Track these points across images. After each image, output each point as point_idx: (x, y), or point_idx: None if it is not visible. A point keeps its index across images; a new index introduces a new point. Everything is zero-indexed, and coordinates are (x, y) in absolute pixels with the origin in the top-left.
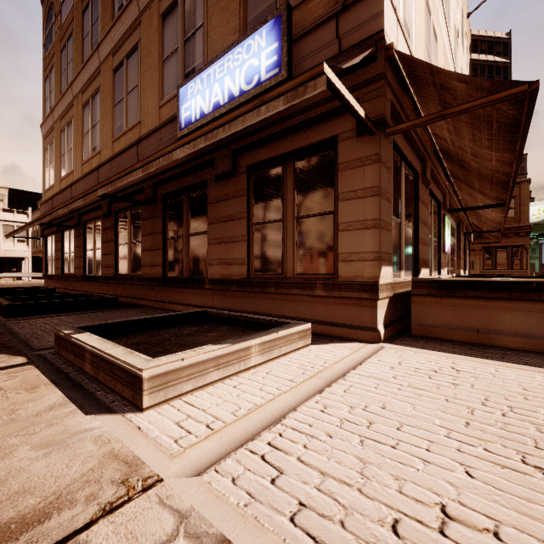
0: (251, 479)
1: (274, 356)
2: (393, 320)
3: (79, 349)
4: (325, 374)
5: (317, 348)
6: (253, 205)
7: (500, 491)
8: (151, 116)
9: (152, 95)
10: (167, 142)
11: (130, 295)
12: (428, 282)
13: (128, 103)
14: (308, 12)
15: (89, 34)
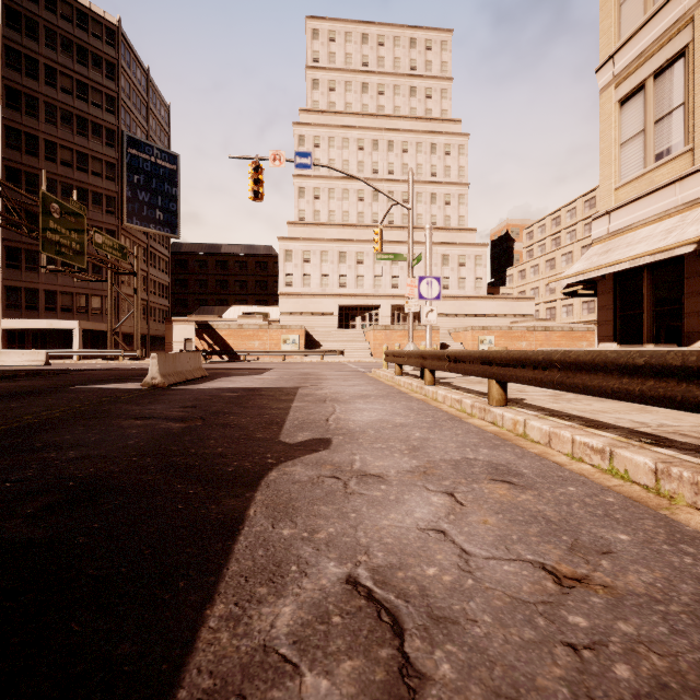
0: None
1: None
2: None
3: None
4: None
5: None
6: None
7: None
8: None
9: None
10: None
11: None
12: None
13: None
14: None
15: None
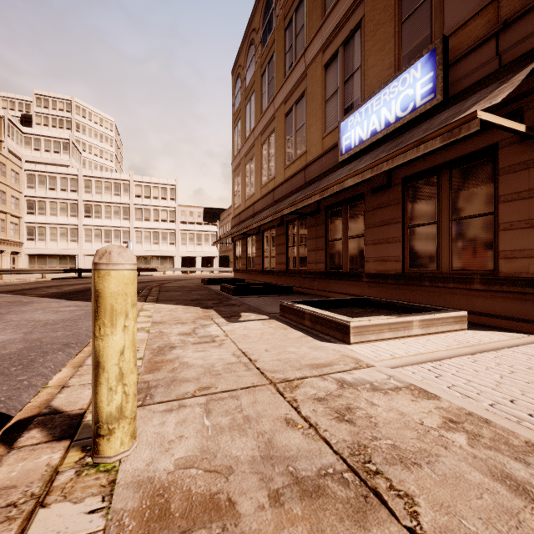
0: (423, 374)
1: (431, 332)
2: None
3: (300, 313)
4: (478, 347)
5: (473, 332)
6: (408, 210)
7: None
8: (315, 146)
9: (316, 130)
10: (329, 165)
11: (298, 285)
12: None
13: (297, 138)
14: (465, 36)
15: (266, 91)
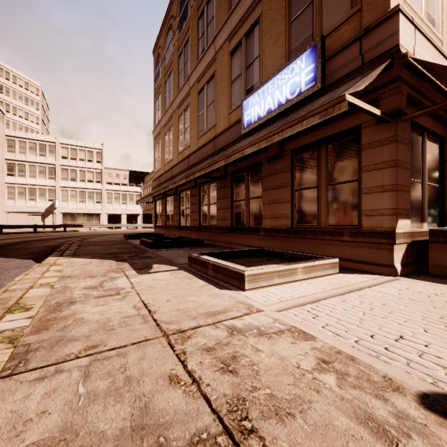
0: (303, 316)
1: (312, 276)
2: (412, 262)
3: (205, 263)
4: (346, 288)
5: (343, 275)
6: (295, 177)
7: (440, 338)
8: (223, 120)
9: (224, 106)
10: (234, 137)
11: (209, 238)
12: (445, 232)
13: (208, 113)
14: (338, 37)
15: (182, 70)
